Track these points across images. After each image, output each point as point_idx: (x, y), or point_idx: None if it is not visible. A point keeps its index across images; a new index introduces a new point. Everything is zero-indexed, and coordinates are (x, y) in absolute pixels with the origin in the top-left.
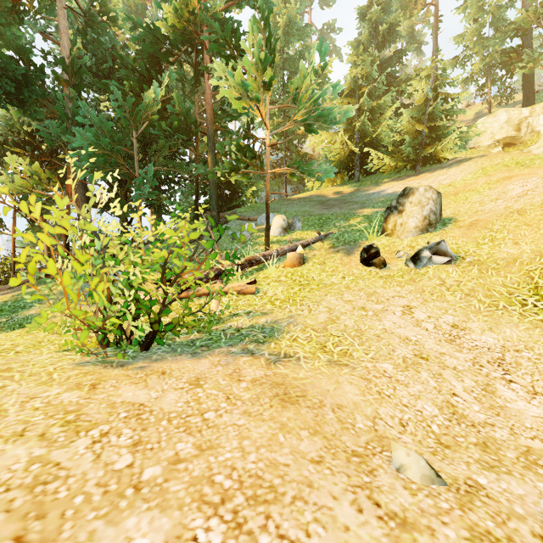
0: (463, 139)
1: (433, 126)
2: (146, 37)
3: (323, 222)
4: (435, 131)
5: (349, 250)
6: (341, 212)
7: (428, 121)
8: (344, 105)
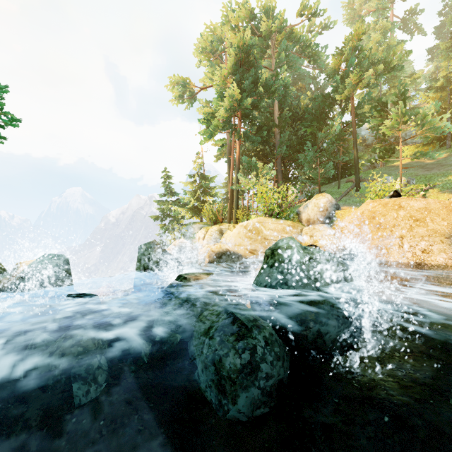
0: None
1: None
2: (319, 99)
3: (429, 179)
4: None
5: (451, 192)
6: (440, 172)
7: None
8: (449, 125)
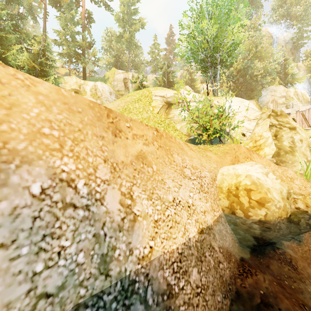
0: (57, 82)
1: (43, 69)
2: None
3: None
4: (43, 72)
5: None
6: None
7: (39, 65)
8: None
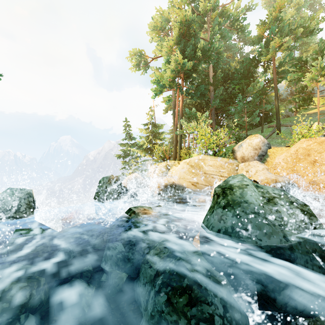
0: None
1: None
2: (245, 61)
3: None
4: None
5: None
6: None
7: None
8: None
